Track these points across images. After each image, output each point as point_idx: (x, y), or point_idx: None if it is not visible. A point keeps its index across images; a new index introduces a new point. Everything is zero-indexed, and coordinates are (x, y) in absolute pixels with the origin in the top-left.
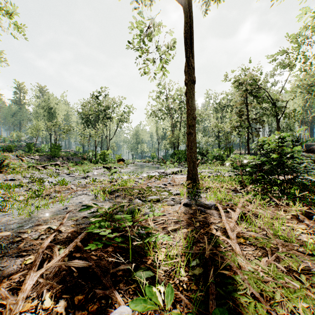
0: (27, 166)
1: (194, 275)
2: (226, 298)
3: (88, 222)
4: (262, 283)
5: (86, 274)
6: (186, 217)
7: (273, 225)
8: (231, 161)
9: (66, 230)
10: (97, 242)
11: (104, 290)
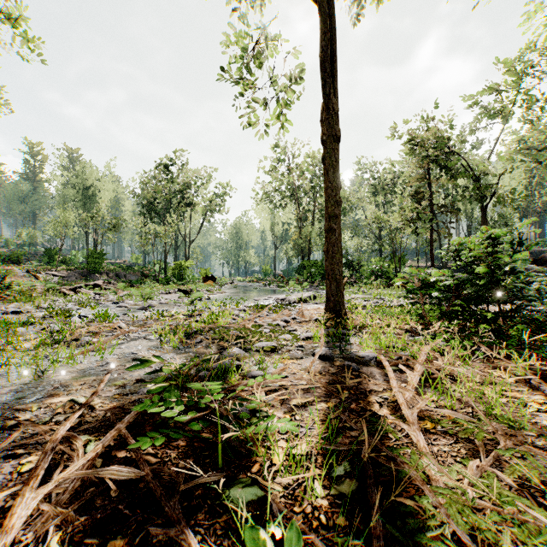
0: (45, 289)
1: (340, 496)
2: (403, 543)
3: (145, 390)
4: (472, 511)
5: (135, 494)
6: (324, 380)
7: (485, 395)
8: (404, 280)
9: (103, 405)
10: (154, 433)
11: (167, 526)
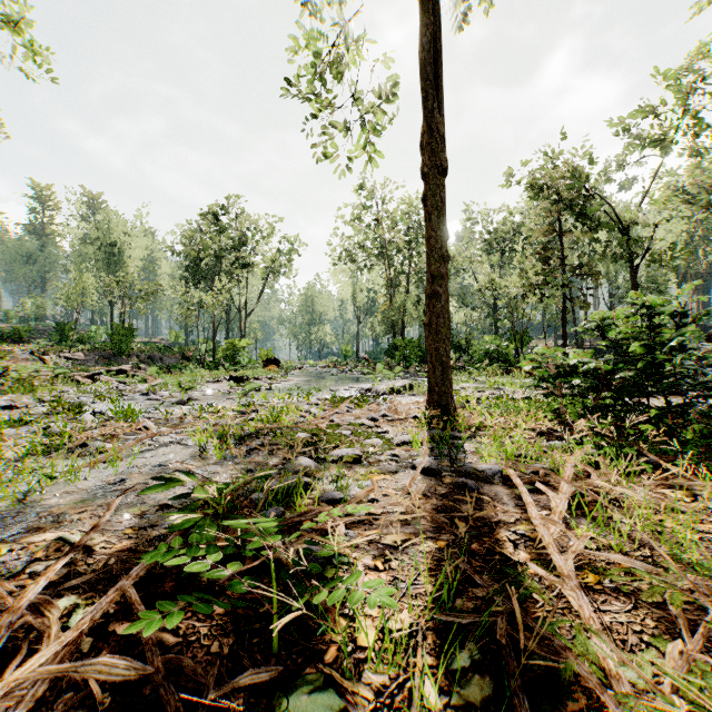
0: (51, 375)
1: (467, 707)
2: None
3: (170, 522)
4: None
5: (136, 703)
6: (430, 505)
7: (665, 529)
8: (534, 363)
9: (106, 545)
10: (167, 605)
11: None
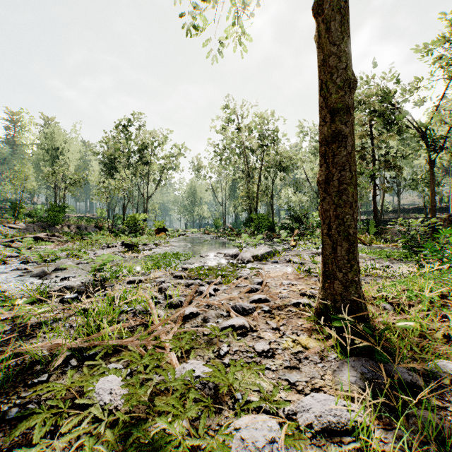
0: None
1: None
2: None
3: None
4: None
5: None
6: None
7: None
8: None
9: None
10: None
11: None
